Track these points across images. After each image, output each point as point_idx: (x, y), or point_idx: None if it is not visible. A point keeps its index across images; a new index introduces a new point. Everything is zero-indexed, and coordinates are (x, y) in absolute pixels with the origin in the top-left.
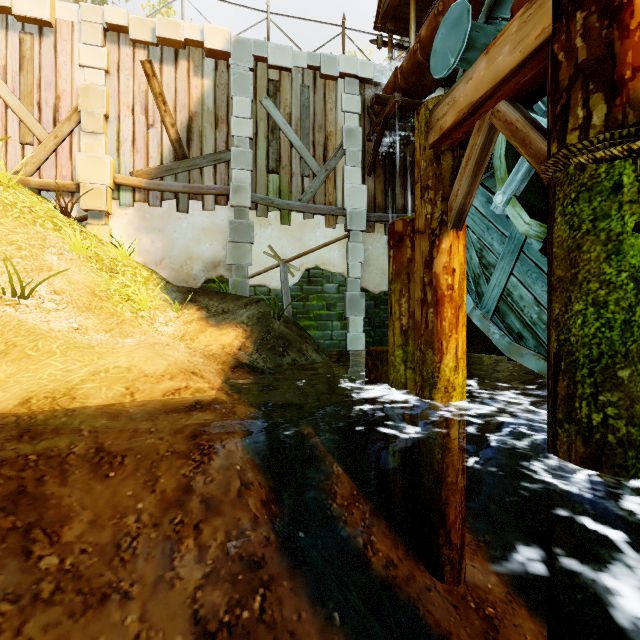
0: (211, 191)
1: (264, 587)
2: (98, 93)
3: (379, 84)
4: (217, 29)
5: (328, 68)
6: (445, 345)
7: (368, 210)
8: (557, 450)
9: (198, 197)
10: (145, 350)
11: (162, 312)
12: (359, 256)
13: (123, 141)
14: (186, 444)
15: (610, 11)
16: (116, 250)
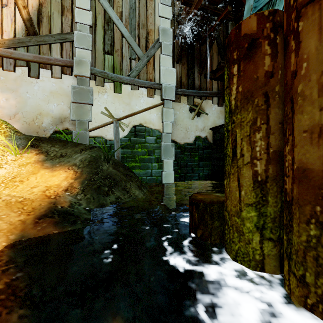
0: (57, 62)
1: None
2: None
3: None
4: None
5: None
6: None
7: (176, 87)
8: None
9: (47, 66)
10: None
11: None
12: (170, 118)
13: None
14: None
15: None
16: None
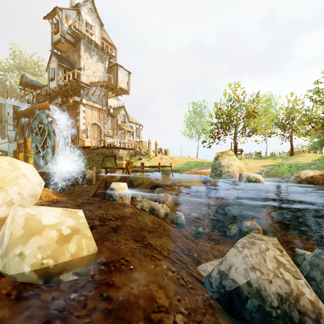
0: None
1: None
2: None
3: (19, 106)
4: None
5: (2, 101)
6: None
7: (16, 136)
8: None
9: None
10: None
11: None
12: (13, 147)
13: None
14: None
15: (26, 144)
16: None
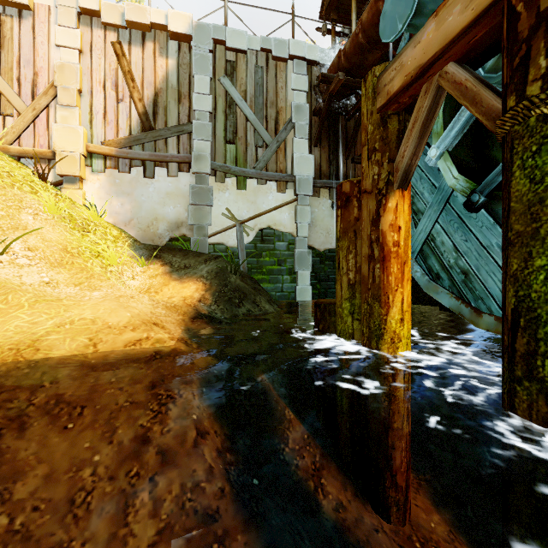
0: (175, 159)
1: (218, 542)
2: (72, 70)
3: (324, 66)
4: (180, 14)
5: (279, 51)
6: (391, 298)
7: (314, 177)
8: (515, 408)
9: (163, 164)
10: (110, 302)
11: (129, 267)
12: (306, 218)
13: (95, 114)
14: (145, 394)
15: None
16: (88, 211)
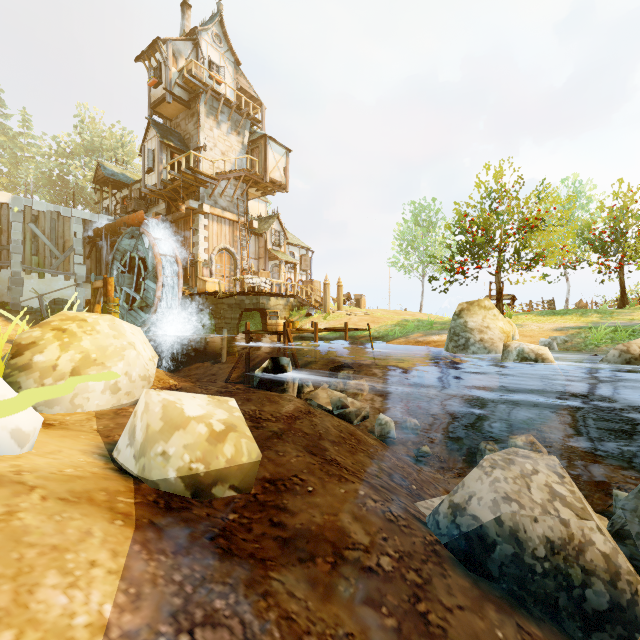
0: None
1: None
2: None
3: (93, 221)
4: (4, 193)
5: (66, 213)
6: None
7: (88, 274)
8: None
9: None
10: (4, 329)
11: None
12: (83, 294)
13: None
14: None
15: (107, 289)
16: None
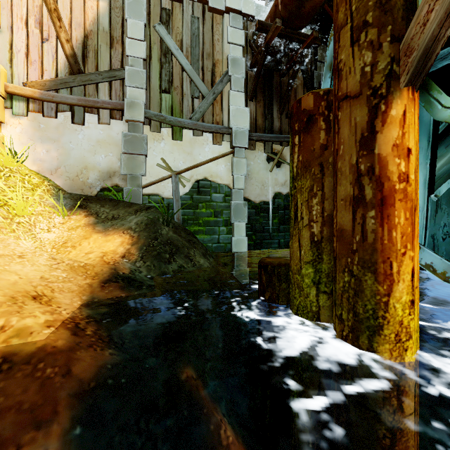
0: (106, 105)
1: None
2: None
3: None
4: None
5: (215, 2)
6: (396, 268)
7: (250, 130)
8: None
9: (93, 110)
10: None
11: (46, 218)
12: (242, 170)
13: (16, 52)
14: None
15: None
16: None
